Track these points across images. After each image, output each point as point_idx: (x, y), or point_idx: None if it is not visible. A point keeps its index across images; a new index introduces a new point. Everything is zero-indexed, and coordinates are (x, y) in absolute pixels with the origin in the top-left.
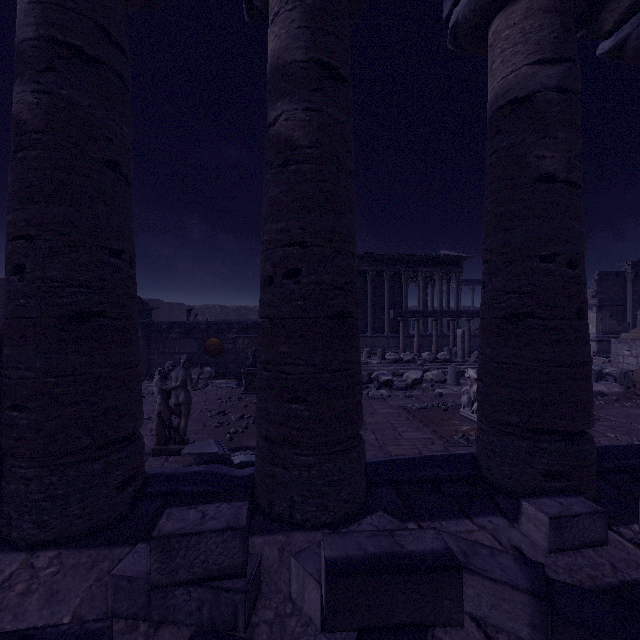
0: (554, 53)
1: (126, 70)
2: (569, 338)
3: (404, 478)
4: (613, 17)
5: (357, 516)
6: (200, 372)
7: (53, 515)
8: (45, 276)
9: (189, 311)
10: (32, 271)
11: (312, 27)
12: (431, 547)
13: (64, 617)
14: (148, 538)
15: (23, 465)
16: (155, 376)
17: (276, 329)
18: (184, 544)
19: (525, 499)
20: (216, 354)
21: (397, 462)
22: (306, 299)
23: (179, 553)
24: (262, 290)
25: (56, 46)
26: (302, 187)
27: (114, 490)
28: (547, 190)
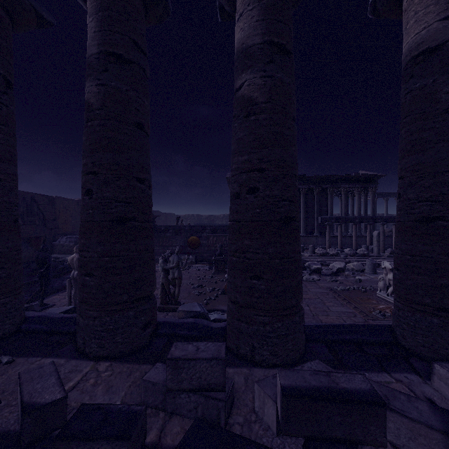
0: None
1: (146, 65)
2: None
3: (334, 339)
4: None
5: (299, 362)
6: (187, 258)
7: (107, 341)
8: (103, 196)
9: (178, 218)
10: (96, 193)
11: (266, 19)
12: (360, 387)
13: (116, 401)
14: (161, 361)
15: (91, 309)
16: (160, 260)
17: (241, 228)
18: (186, 365)
19: (437, 362)
20: (195, 247)
21: (328, 327)
22: (262, 208)
23: (183, 370)
24: (231, 202)
25: (108, 56)
26: (259, 130)
27: (140, 329)
28: None
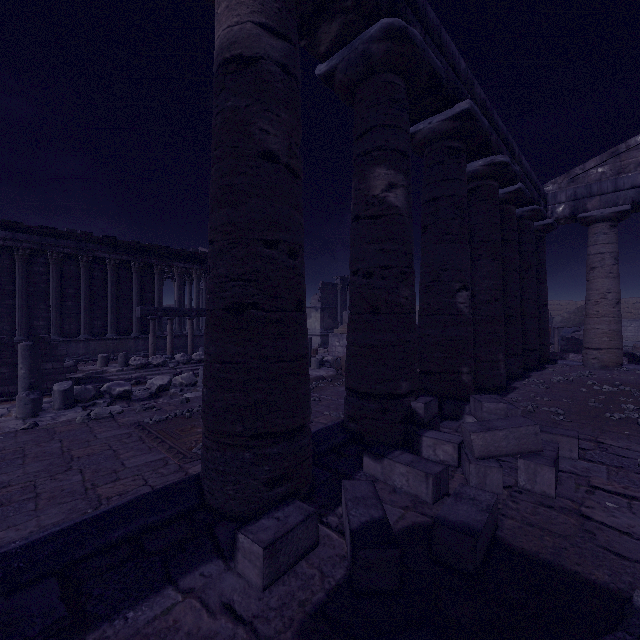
0: (277, 25)
1: None
2: (290, 331)
3: (86, 552)
4: (326, 41)
5: None
6: None
7: None
8: None
9: None
10: None
11: None
12: None
13: None
14: None
15: None
16: None
17: None
18: None
19: (242, 530)
20: None
21: (81, 526)
22: None
23: None
24: None
25: None
26: None
27: None
28: (271, 169)
